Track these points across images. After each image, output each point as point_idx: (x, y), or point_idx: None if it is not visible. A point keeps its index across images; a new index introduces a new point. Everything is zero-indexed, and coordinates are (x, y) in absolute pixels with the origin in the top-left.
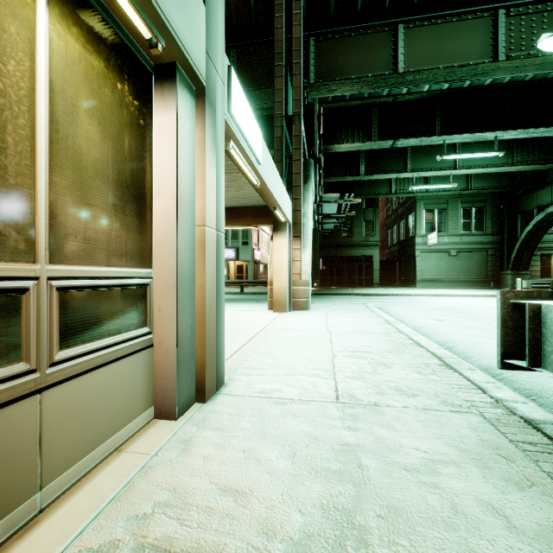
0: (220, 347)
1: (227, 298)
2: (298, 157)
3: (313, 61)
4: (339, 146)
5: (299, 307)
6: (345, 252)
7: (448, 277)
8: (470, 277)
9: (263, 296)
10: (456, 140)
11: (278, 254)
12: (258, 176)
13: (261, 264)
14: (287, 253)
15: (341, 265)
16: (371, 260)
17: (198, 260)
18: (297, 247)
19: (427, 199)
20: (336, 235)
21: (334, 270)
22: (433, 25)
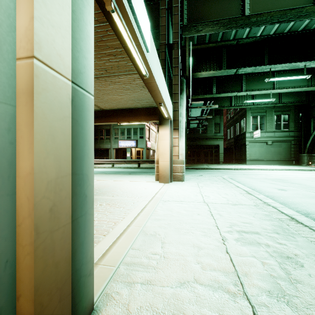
0: (84, 263)
1: (129, 171)
2: (176, 73)
3: (186, 11)
4: (201, 73)
5: (177, 179)
6: (202, 142)
7: (266, 158)
8: (280, 158)
9: (152, 170)
10: (278, 68)
11: (162, 141)
12: (147, 66)
13: (151, 150)
14: (169, 140)
15: (200, 150)
16: (218, 147)
17: (20, 125)
18: (176, 136)
19: (253, 109)
20: (197, 132)
21: (195, 153)
22: None
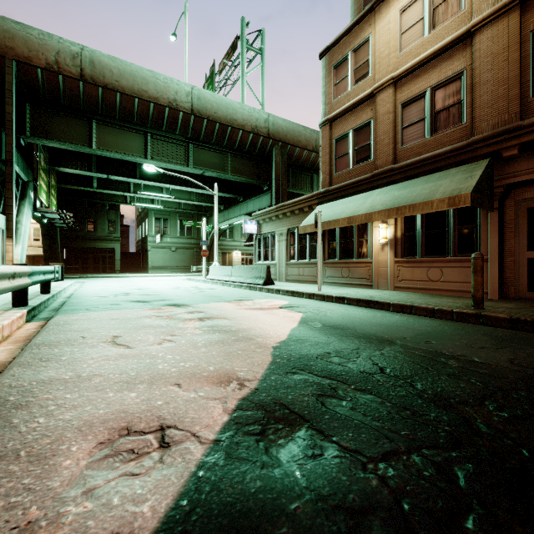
0: None
1: None
2: (11, 188)
3: (29, 120)
4: (64, 169)
5: None
6: (89, 244)
7: (171, 266)
8: (184, 266)
9: None
10: (150, 183)
11: None
12: None
13: None
14: None
15: (87, 255)
16: (114, 252)
17: None
18: (10, 244)
19: (156, 210)
20: (80, 229)
21: (80, 259)
22: (114, 128)
